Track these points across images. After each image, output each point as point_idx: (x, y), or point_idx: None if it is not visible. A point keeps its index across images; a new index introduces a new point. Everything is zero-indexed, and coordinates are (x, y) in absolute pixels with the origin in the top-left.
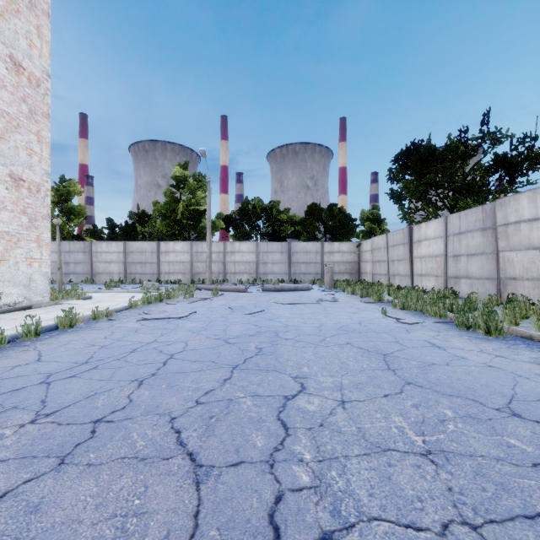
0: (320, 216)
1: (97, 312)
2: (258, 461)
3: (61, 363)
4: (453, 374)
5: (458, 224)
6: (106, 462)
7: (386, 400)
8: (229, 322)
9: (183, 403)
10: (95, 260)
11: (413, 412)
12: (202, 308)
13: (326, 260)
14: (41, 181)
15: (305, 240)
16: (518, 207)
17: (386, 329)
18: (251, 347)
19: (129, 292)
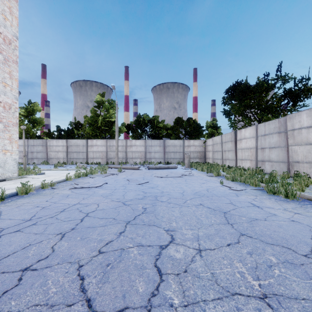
0: (182, 124)
1: (44, 184)
2: (139, 306)
3: (12, 220)
4: (270, 227)
5: (264, 130)
6: (22, 310)
7: (229, 248)
8: (127, 190)
9: (89, 253)
10: (49, 150)
11: (248, 258)
12: (111, 180)
13: (186, 150)
14: (12, 102)
15: (173, 138)
16: (300, 120)
17: (224, 194)
18: (139, 207)
19: (68, 170)
